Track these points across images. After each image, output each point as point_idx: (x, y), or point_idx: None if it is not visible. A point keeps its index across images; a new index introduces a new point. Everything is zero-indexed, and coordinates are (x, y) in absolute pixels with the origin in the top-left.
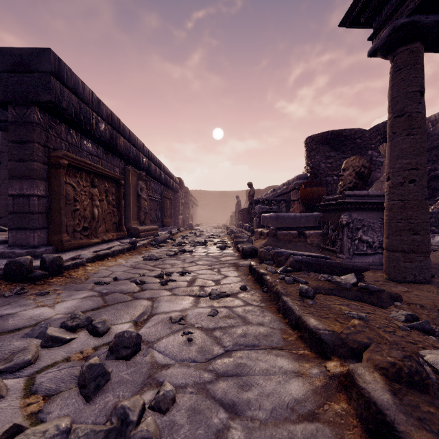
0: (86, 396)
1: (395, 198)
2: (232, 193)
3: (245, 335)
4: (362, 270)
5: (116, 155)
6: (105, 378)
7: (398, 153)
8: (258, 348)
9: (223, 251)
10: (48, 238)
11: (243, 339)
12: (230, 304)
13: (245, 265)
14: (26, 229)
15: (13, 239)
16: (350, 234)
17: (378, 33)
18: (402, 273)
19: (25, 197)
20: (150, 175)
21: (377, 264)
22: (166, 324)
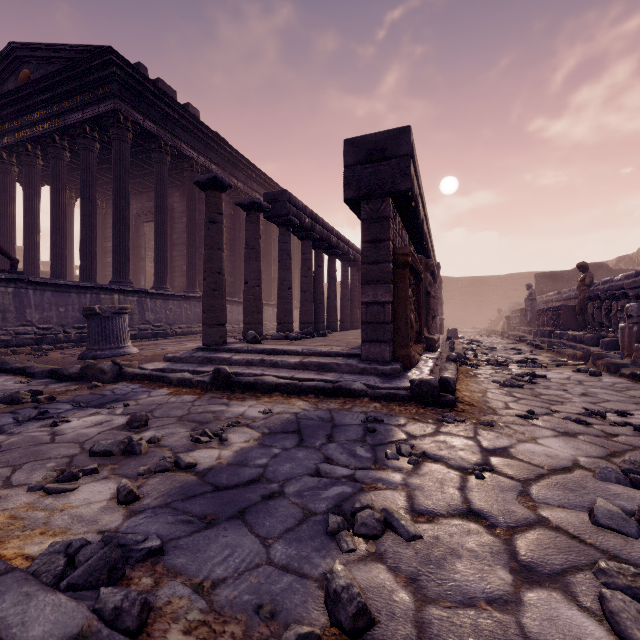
0: None
1: None
2: (493, 279)
3: None
4: None
5: (413, 242)
6: None
7: None
8: None
9: (604, 379)
10: (393, 352)
11: None
12: None
13: None
14: (380, 342)
15: (366, 352)
16: None
17: None
18: None
19: (379, 305)
20: None
21: None
22: None
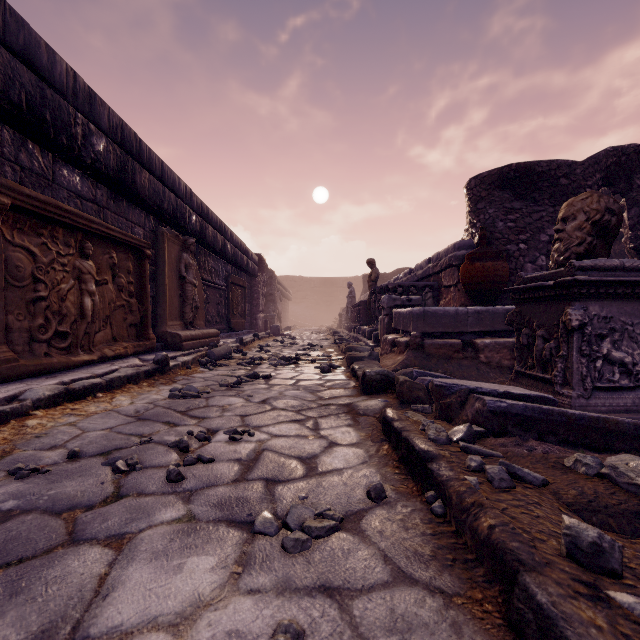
0: None
1: None
2: (341, 281)
3: None
4: None
5: (136, 204)
6: None
7: None
8: None
9: (327, 376)
10: None
11: None
12: (344, 577)
13: (370, 410)
14: None
15: None
16: (585, 347)
17: None
18: None
19: None
20: (206, 246)
21: None
22: None
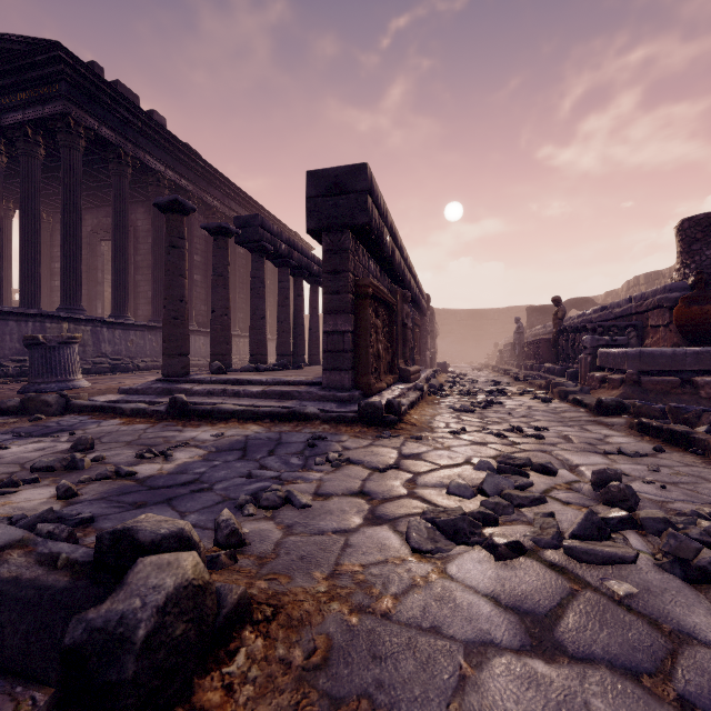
0: (630, 507)
1: None
2: (492, 312)
3: None
4: None
5: (387, 273)
6: (637, 498)
7: None
8: None
9: (551, 404)
10: (354, 380)
11: None
12: (663, 464)
13: (616, 423)
14: (340, 370)
15: (327, 380)
16: None
17: None
18: None
19: (339, 334)
20: None
21: None
22: None
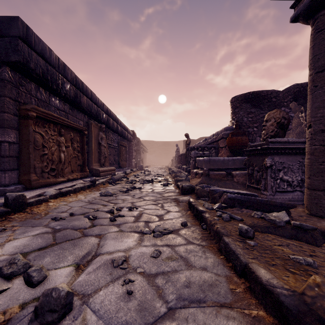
0: None
1: (317, 143)
2: (172, 143)
3: (189, 285)
4: (289, 207)
5: (80, 111)
6: None
7: (320, 104)
8: (204, 305)
9: (166, 188)
10: (18, 178)
11: (187, 290)
12: (173, 243)
13: (184, 200)
14: None
15: None
16: (273, 174)
17: (300, 1)
18: (324, 209)
19: None
20: (109, 128)
21: (296, 200)
22: (107, 269)
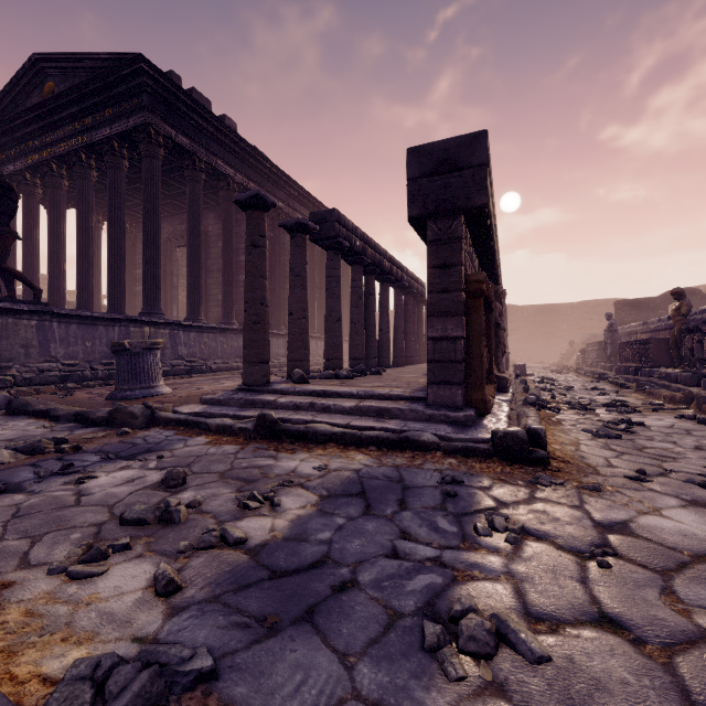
0: None
1: None
2: (564, 307)
3: None
4: None
5: (482, 266)
6: None
7: None
8: None
9: None
10: (465, 396)
11: None
12: None
13: None
14: (451, 384)
15: (433, 396)
16: None
17: None
18: None
19: (449, 341)
20: None
21: None
22: None
